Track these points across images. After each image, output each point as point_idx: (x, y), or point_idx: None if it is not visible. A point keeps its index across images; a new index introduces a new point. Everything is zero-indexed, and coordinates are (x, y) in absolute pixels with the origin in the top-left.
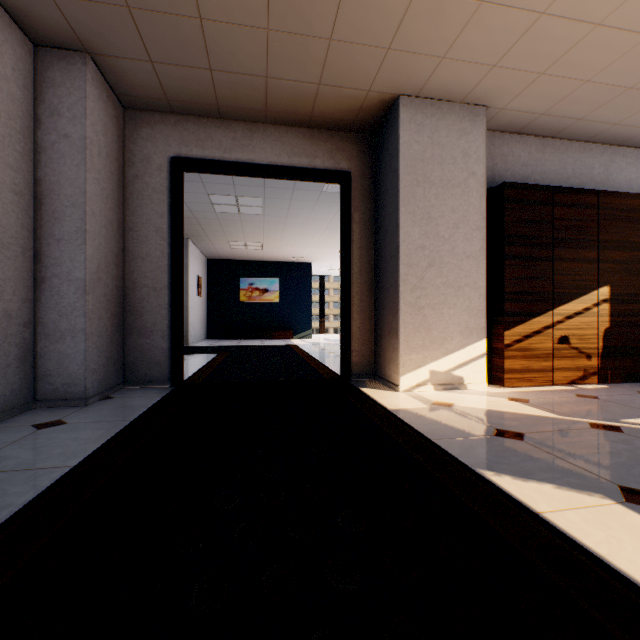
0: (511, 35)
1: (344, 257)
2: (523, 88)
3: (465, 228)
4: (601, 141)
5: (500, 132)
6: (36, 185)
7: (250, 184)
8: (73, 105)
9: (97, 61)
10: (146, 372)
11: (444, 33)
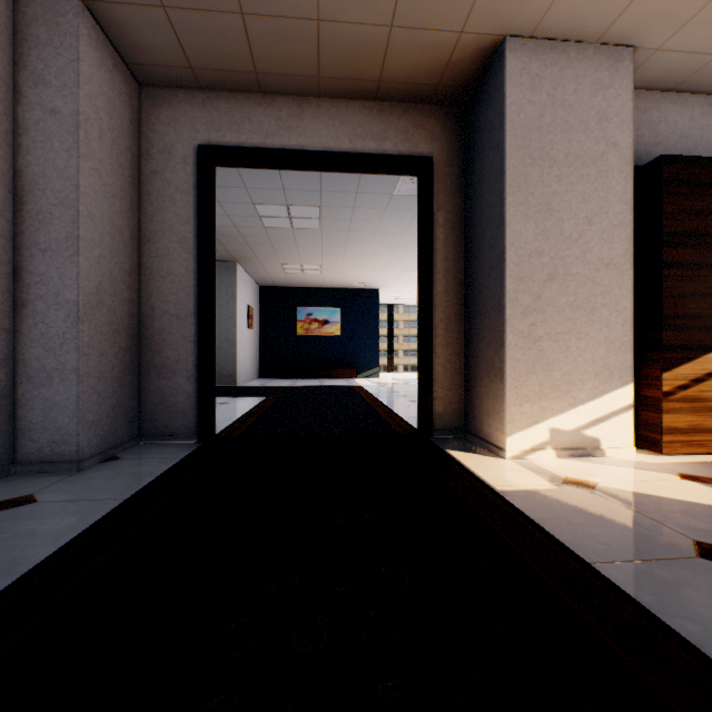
0: None
1: (423, 272)
2: (698, 9)
3: (602, 224)
4: None
5: (647, 90)
6: (16, 178)
7: (303, 188)
8: (62, 70)
9: (95, 12)
10: (167, 423)
11: None
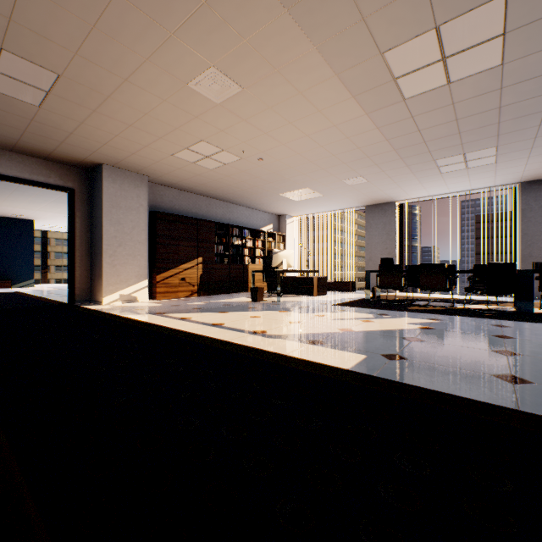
0: (149, 163)
1: (71, 235)
2: (162, 175)
3: (138, 229)
4: (205, 195)
5: (160, 184)
6: None
7: None
8: None
9: None
10: None
11: (121, 155)
